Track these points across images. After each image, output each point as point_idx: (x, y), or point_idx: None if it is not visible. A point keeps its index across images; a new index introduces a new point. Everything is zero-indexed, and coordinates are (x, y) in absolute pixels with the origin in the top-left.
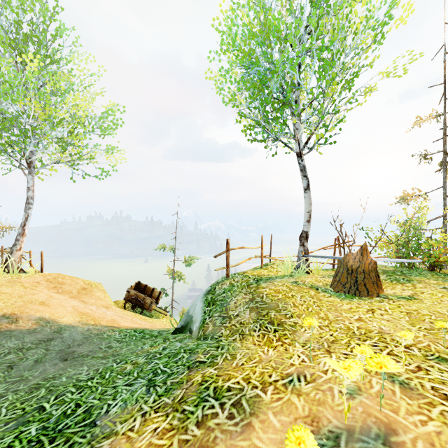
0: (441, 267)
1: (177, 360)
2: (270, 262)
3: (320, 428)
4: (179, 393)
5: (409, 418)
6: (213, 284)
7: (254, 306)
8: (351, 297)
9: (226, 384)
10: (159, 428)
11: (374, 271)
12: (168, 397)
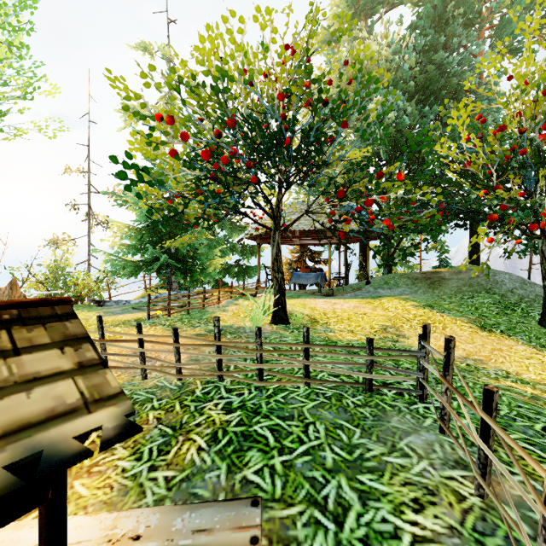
0: (83, 299)
1: None
2: None
3: None
4: None
5: None
6: None
7: None
8: None
9: None
10: None
11: None
12: None
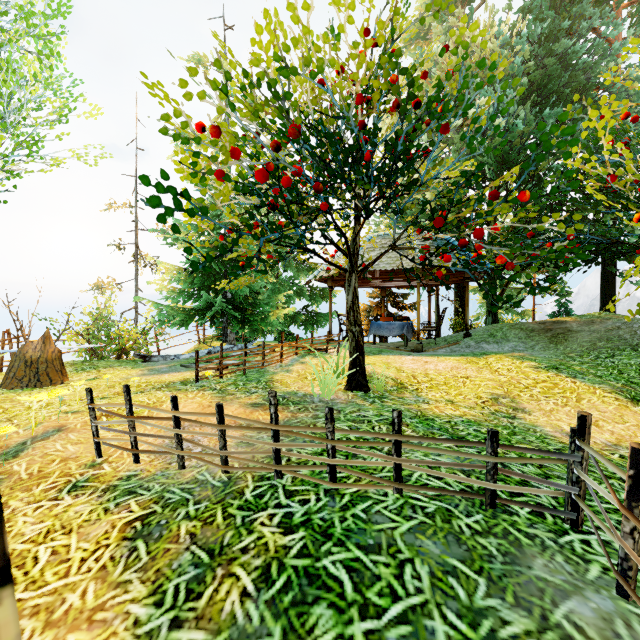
0: (127, 353)
1: None
2: None
3: (10, 446)
4: None
5: (76, 419)
6: None
7: None
8: (32, 389)
9: None
10: None
11: (59, 359)
12: None
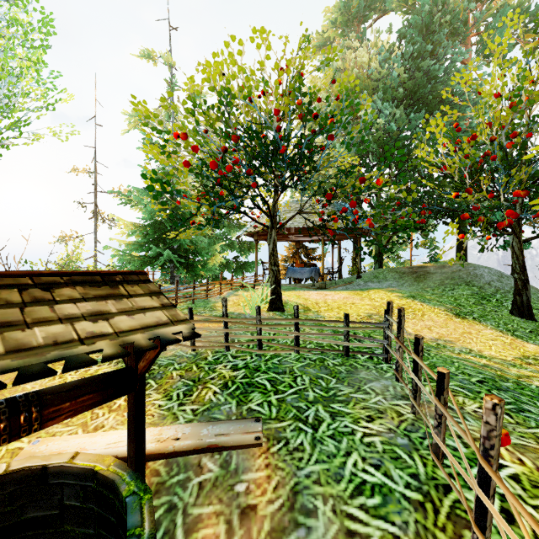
0: None
1: None
2: None
3: None
4: None
5: None
6: None
7: None
8: None
9: None
10: None
11: None
12: None
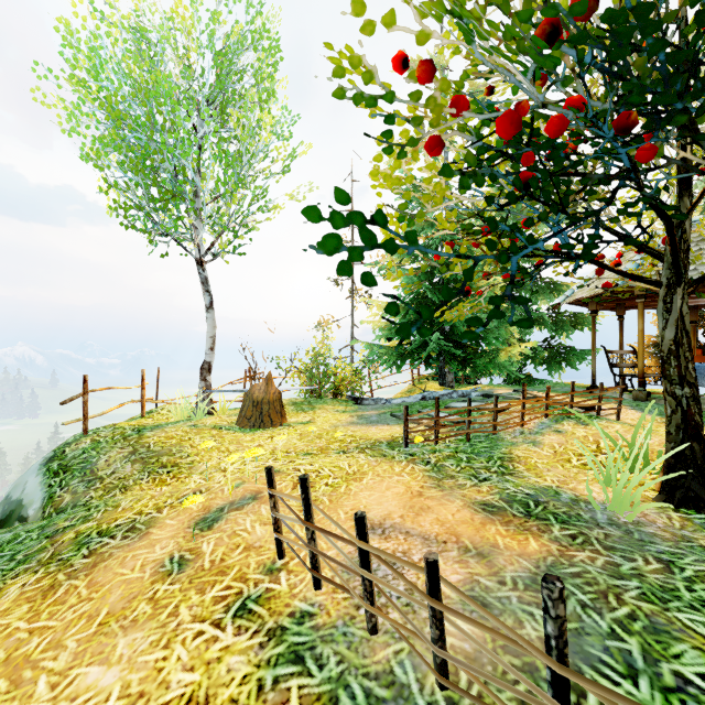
0: (341, 393)
1: (20, 541)
2: (157, 408)
3: (211, 509)
4: (45, 555)
5: None
6: (57, 448)
7: (138, 457)
8: (256, 430)
9: (113, 524)
10: (29, 581)
11: (279, 400)
12: (28, 564)
